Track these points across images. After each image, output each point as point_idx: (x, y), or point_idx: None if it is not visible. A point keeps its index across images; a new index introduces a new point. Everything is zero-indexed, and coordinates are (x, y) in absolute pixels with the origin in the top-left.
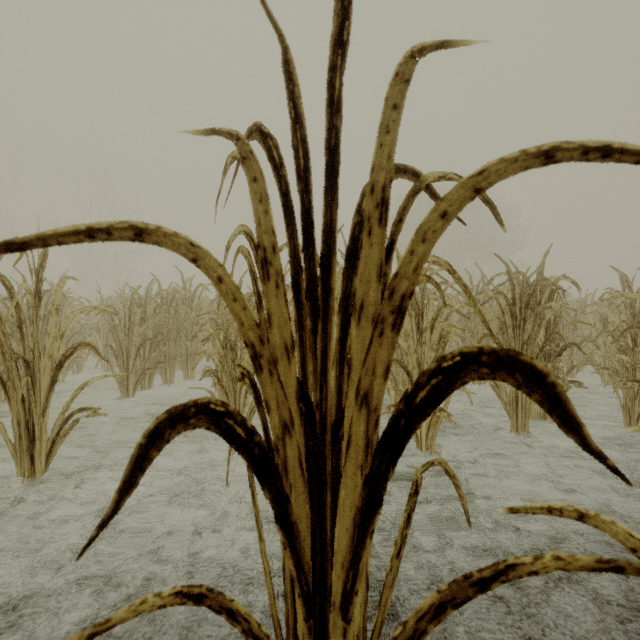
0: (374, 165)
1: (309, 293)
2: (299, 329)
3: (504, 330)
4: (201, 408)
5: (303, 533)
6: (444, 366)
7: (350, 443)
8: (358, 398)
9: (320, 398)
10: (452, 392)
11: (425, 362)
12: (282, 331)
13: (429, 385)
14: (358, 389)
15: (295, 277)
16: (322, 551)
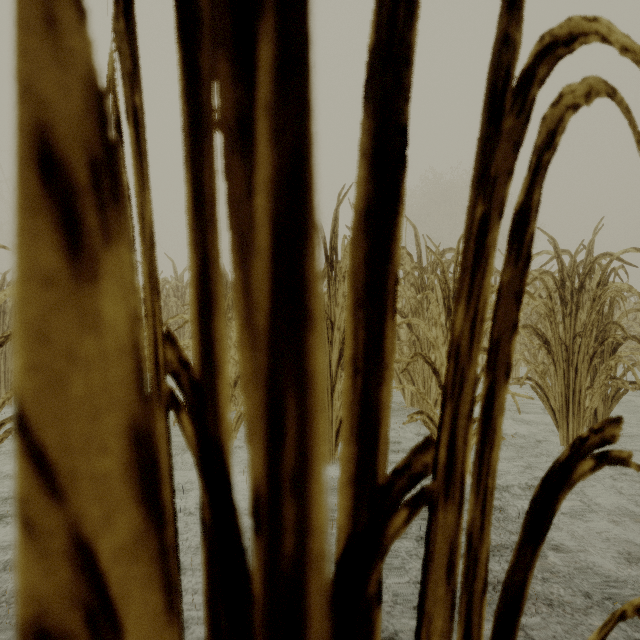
0: None
1: None
2: (190, 149)
3: (552, 319)
4: None
5: None
6: None
7: None
8: None
9: (268, 479)
10: None
11: None
12: None
13: None
14: None
15: None
16: None
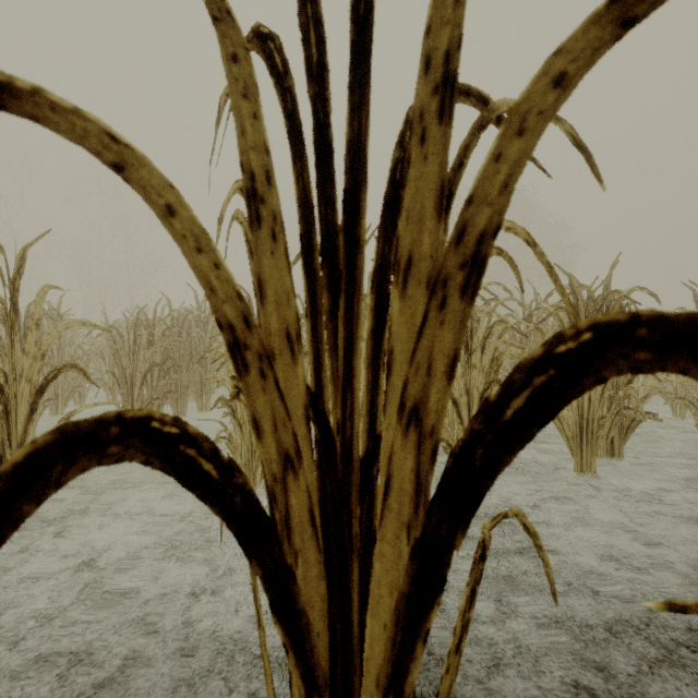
0: (430, 24)
1: (326, 256)
2: (311, 313)
3: None
4: (132, 427)
5: (316, 626)
6: (560, 352)
7: (390, 488)
8: (403, 414)
9: (342, 417)
10: (576, 398)
11: (475, 388)
12: (282, 310)
13: (530, 387)
14: (403, 400)
15: (305, 235)
16: (345, 655)
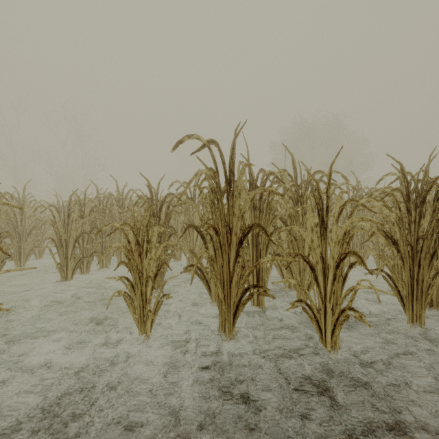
0: None
1: None
2: None
3: (400, 225)
4: None
5: None
6: None
7: None
8: None
9: None
10: None
11: (330, 257)
12: None
13: None
14: None
15: None
16: None
